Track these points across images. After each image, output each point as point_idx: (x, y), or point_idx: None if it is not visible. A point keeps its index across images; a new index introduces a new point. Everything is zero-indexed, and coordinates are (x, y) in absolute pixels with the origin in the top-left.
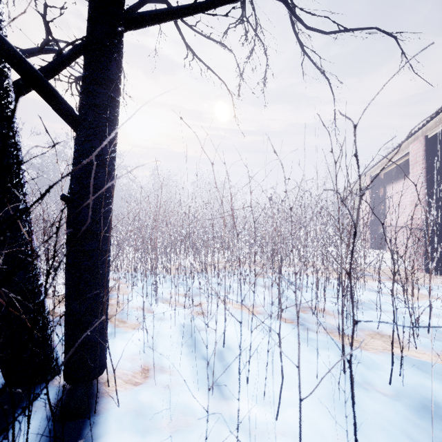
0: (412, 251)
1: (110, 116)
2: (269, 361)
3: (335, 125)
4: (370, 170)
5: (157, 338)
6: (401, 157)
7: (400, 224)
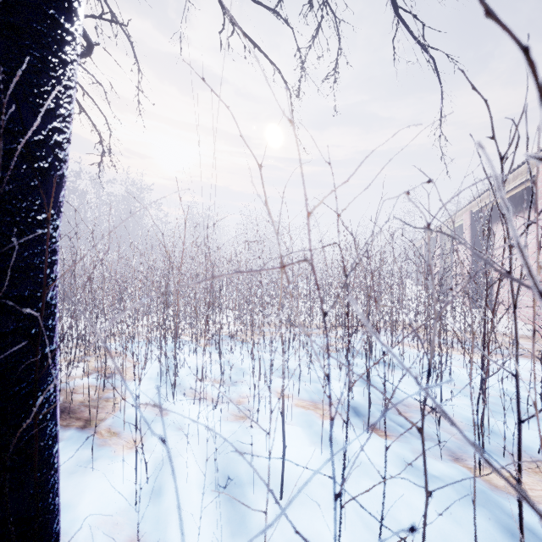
0: (540, 314)
1: (47, 55)
2: (368, 539)
3: (441, 131)
4: (470, 205)
5: (165, 474)
6: (520, 184)
7: (516, 276)
